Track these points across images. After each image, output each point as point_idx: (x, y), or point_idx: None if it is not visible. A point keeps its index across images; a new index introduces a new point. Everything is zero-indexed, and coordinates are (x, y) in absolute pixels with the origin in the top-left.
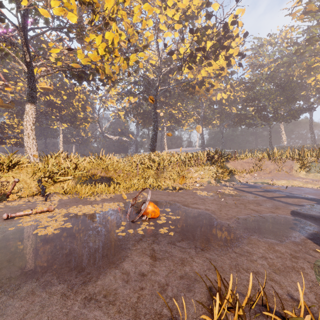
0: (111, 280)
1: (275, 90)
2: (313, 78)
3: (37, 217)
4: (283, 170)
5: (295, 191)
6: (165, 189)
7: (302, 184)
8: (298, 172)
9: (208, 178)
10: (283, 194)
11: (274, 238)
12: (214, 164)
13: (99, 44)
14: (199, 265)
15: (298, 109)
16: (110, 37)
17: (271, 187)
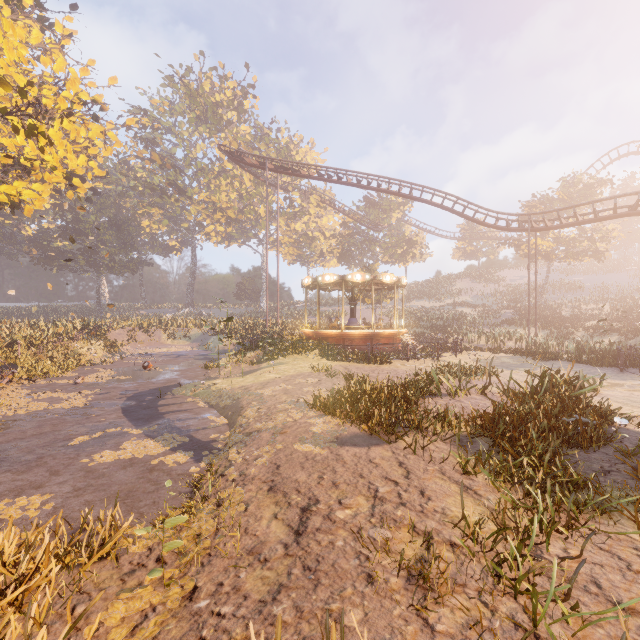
0: (183, 372)
1: (104, 223)
2: (148, 223)
3: (91, 380)
4: (155, 340)
5: (180, 353)
6: (95, 365)
7: (177, 349)
8: (166, 340)
9: (102, 353)
10: (178, 355)
11: (200, 363)
12: (100, 338)
13: (5, 191)
14: (194, 368)
15: (136, 260)
16: (32, 196)
17: (162, 353)
